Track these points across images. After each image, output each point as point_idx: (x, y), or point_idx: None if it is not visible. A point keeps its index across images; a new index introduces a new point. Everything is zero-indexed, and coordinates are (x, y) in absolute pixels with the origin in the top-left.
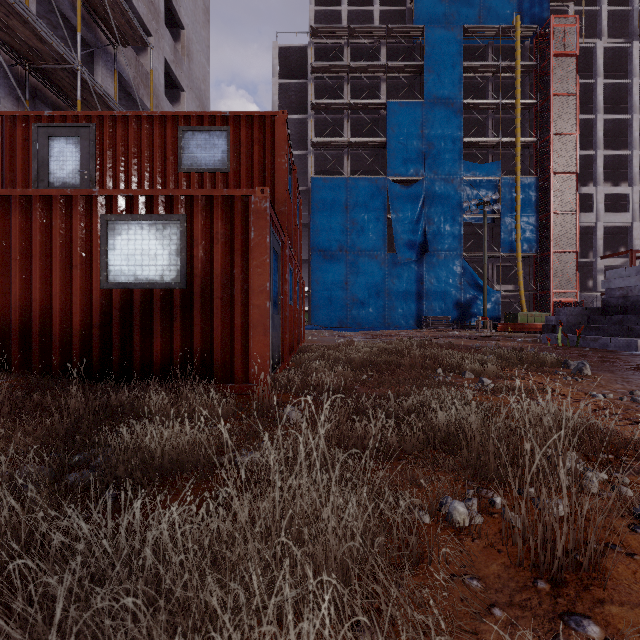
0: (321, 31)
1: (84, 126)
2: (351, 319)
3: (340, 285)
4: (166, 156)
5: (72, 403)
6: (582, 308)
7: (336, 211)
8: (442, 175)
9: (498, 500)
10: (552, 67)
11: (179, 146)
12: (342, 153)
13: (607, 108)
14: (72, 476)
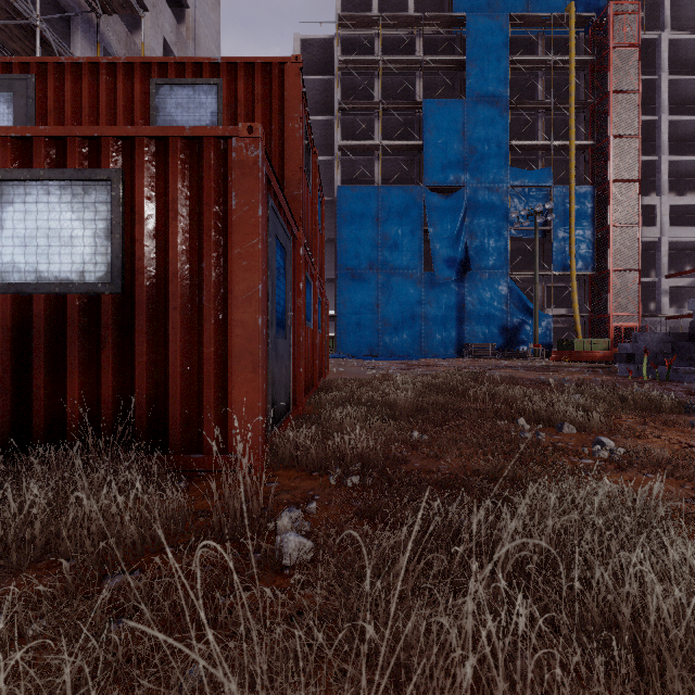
0: (349, 20)
1: (19, 78)
2: (383, 346)
3: (370, 308)
4: (133, 119)
5: None
6: (665, 333)
7: (366, 224)
8: (486, 183)
9: None
10: (611, 60)
11: (151, 105)
12: (372, 159)
13: (671, 109)
14: None
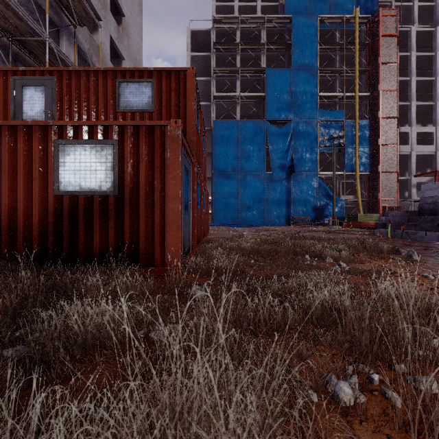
0: (220, 19)
1: (48, 78)
2: (241, 219)
3: (233, 195)
4: (107, 100)
5: (21, 285)
6: (404, 211)
7: (230, 144)
8: (304, 119)
9: (376, 377)
10: (380, 44)
11: (117, 93)
12: (235, 104)
13: (418, 73)
14: (8, 352)
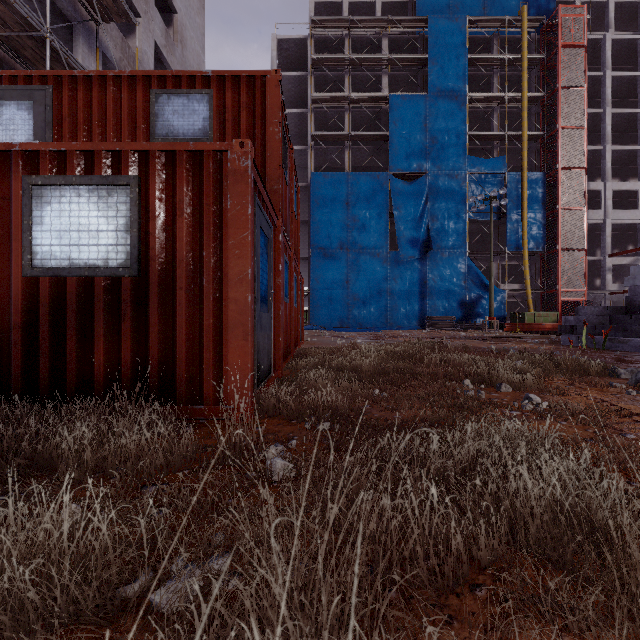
0: (321, 22)
1: (39, 88)
2: (352, 319)
3: (341, 284)
4: (136, 124)
5: None
6: (603, 307)
7: (337, 207)
8: (446, 170)
9: None
10: (560, 58)
11: (152, 112)
12: (343, 148)
13: (615, 102)
14: None
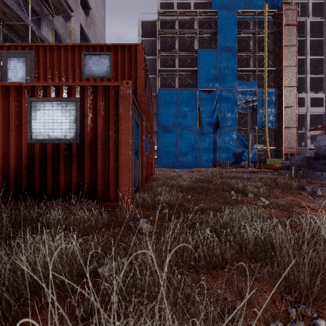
0: (163, 12)
1: (28, 52)
2: (179, 162)
3: (173, 145)
4: (75, 69)
5: None
6: (303, 156)
7: (171, 106)
8: (226, 87)
9: (323, 325)
10: (284, 31)
11: (82, 63)
12: (174, 76)
13: (312, 53)
14: None
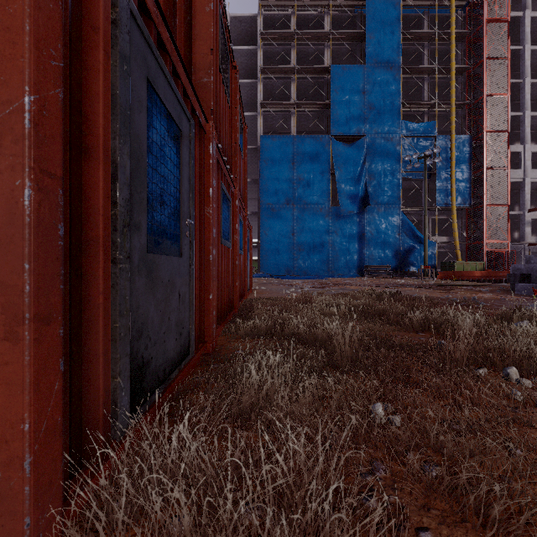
0: (269, 0)
1: None
2: (297, 267)
3: (287, 236)
4: None
5: None
6: None
7: (283, 167)
8: (382, 134)
9: None
10: (485, 32)
11: None
12: (289, 114)
13: (531, 74)
14: None
